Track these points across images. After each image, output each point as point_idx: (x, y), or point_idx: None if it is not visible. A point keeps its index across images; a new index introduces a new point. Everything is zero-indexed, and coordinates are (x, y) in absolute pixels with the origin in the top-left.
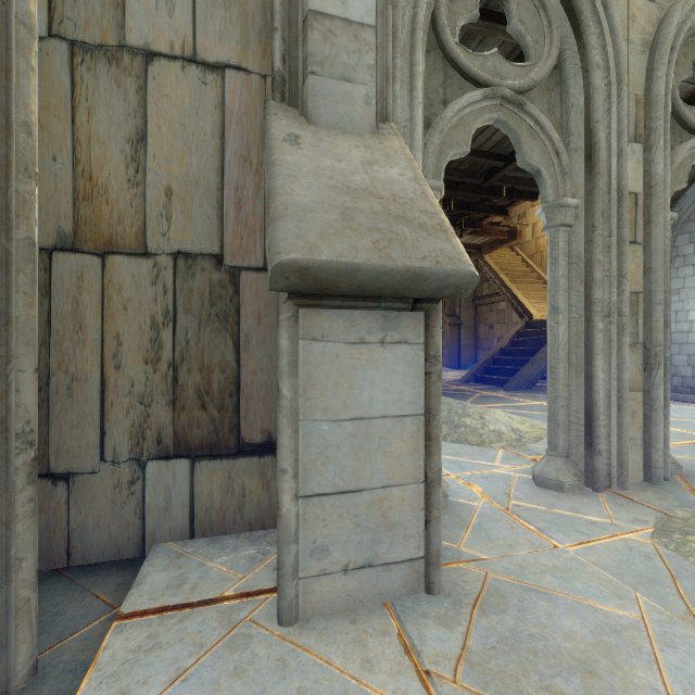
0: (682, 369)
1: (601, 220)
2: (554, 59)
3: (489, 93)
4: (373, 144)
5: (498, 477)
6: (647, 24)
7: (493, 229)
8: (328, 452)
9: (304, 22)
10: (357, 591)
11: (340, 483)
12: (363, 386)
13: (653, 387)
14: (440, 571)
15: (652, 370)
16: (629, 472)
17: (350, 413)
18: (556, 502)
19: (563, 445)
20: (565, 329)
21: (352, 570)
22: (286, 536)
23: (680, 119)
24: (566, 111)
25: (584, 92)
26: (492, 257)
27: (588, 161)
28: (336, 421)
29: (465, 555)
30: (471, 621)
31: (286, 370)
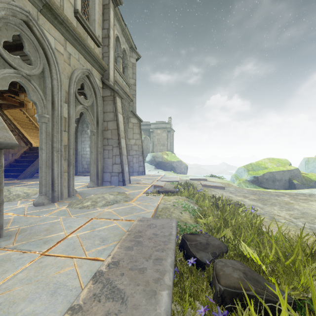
0: (85, 166)
1: (56, 124)
2: (41, 69)
3: (17, 72)
4: None
5: (20, 208)
6: (69, 72)
7: (10, 99)
8: None
9: None
10: None
11: None
12: None
13: (70, 171)
14: (3, 230)
15: (70, 166)
16: (64, 195)
17: None
18: (42, 208)
19: (44, 191)
20: (45, 155)
21: None
22: None
23: (77, 99)
24: (45, 86)
25: (51, 83)
26: (9, 112)
27: (52, 105)
28: None
29: (10, 228)
30: (16, 236)
31: None
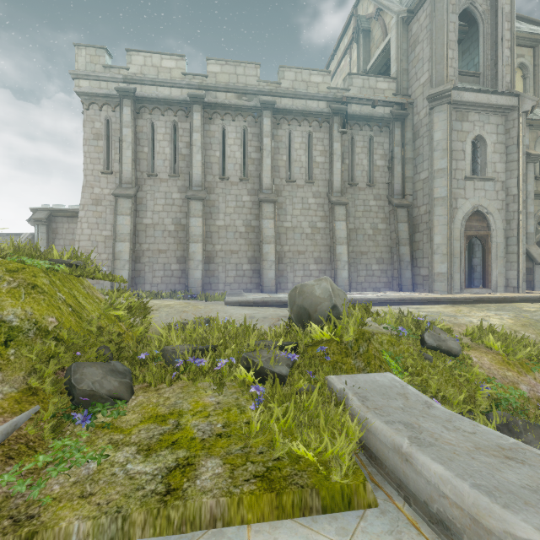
0: None
1: None
2: None
3: None
4: (534, 247)
5: None
6: None
7: None
8: (537, 277)
9: (526, 233)
10: (539, 290)
11: (538, 280)
12: (539, 272)
13: None
14: None
15: None
16: None
17: (539, 274)
18: None
19: None
20: None
21: (539, 288)
22: (535, 284)
23: None
24: None
25: None
26: None
27: None
28: (538, 275)
29: None
30: None
31: (535, 270)
